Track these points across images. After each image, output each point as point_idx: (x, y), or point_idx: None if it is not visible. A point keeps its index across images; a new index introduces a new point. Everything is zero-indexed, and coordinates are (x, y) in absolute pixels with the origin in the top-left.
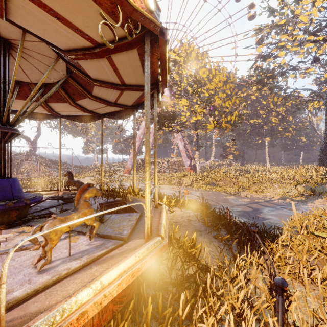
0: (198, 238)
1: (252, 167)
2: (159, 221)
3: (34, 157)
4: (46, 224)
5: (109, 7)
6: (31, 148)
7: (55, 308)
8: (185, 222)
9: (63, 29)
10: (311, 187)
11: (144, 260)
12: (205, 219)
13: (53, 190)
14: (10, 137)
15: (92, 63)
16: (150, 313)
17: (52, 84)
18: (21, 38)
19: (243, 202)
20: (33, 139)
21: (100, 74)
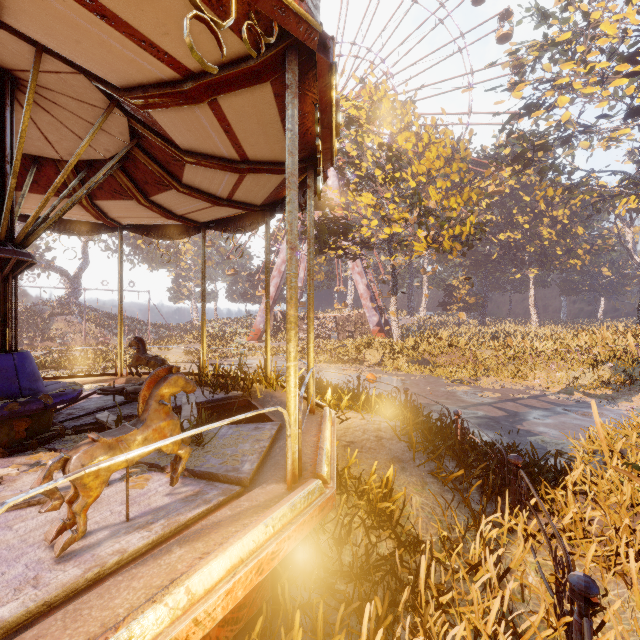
0: (398, 477)
1: (503, 327)
2: (318, 443)
3: (77, 308)
4: (76, 454)
5: None
6: (70, 291)
7: None
8: (371, 441)
9: (115, 40)
10: (625, 369)
11: (285, 535)
12: (412, 436)
13: (107, 374)
14: (15, 269)
15: (179, 116)
16: None
17: (103, 162)
18: (32, 65)
19: (487, 399)
20: (75, 274)
21: (196, 140)
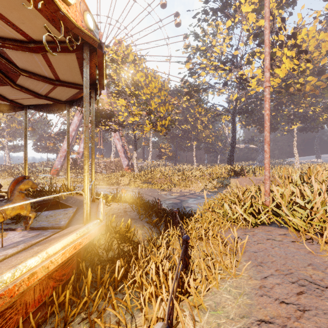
0: (133, 225)
1: (183, 167)
2: (97, 211)
3: None
4: None
5: (49, 15)
6: None
7: (6, 272)
8: (122, 213)
9: None
10: (221, 181)
11: (85, 236)
12: (139, 208)
13: None
14: None
15: (22, 54)
16: (90, 280)
17: None
18: None
19: (174, 196)
20: None
21: (30, 66)
